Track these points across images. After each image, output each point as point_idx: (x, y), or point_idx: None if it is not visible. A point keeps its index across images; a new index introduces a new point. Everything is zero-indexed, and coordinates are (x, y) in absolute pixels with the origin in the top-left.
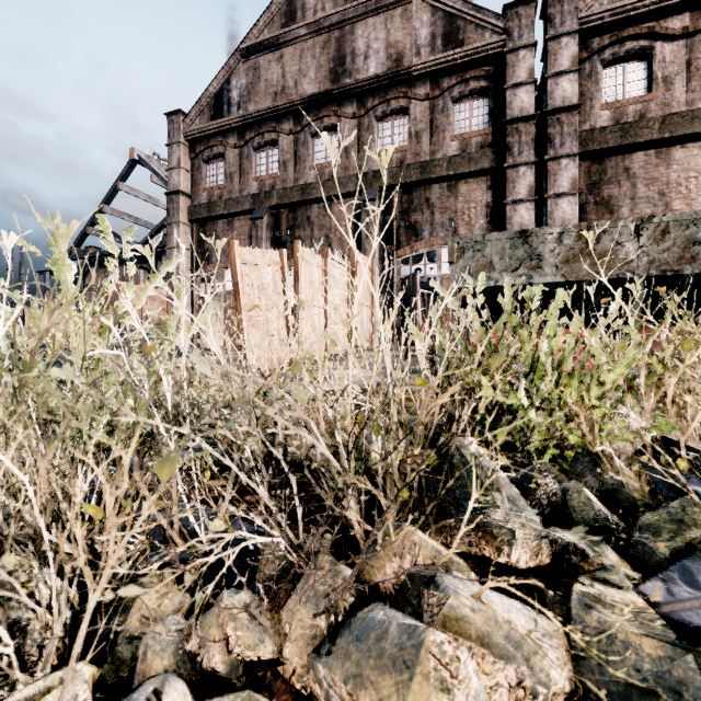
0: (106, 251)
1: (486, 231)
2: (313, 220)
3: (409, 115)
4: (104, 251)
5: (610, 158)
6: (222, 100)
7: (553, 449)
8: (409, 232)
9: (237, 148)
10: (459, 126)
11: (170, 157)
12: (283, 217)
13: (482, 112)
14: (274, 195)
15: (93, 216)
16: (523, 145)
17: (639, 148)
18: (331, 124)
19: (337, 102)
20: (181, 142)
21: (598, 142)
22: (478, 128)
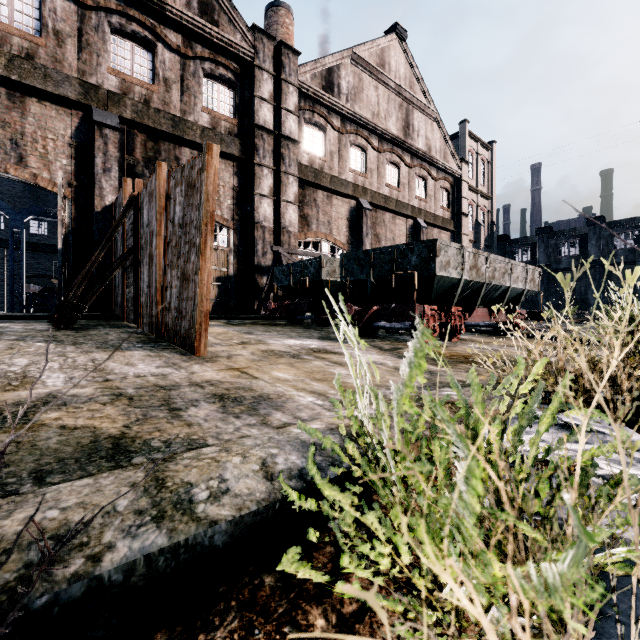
0: None
1: (234, 212)
2: None
3: (156, 53)
4: None
5: (308, 188)
6: None
7: None
8: None
9: None
10: (208, 101)
11: None
12: None
13: (228, 101)
14: None
15: None
16: (266, 151)
17: (321, 189)
18: None
19: None
20: None
21: (304, 175)
22: (225, 114)
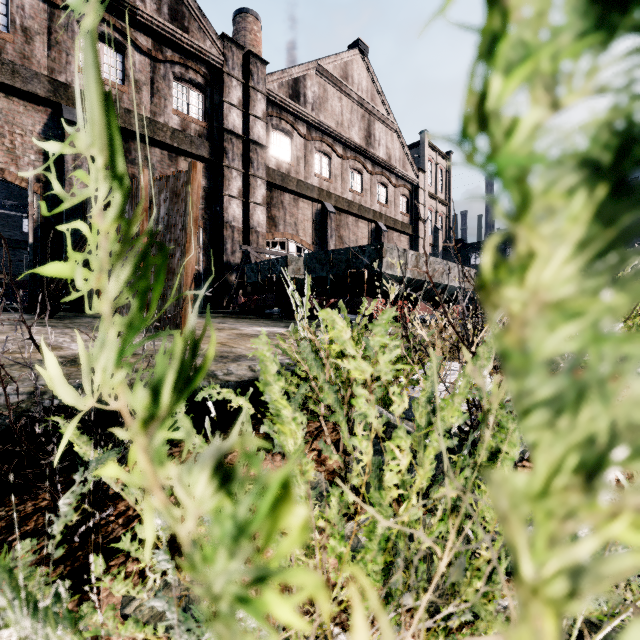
0: None
1: (203, 211)
2: None
3: (126, 55)
4: None
5: (275, 191)
6: None
7: None
8: None
9: None
10: (178, 103)
11: None
12: None
13: (198, 104)
14: None
15: None
16: (235, 154)
17: (288, 192)
18: None
19: None
20: None
21: (272, 178)
22: (194, 117)
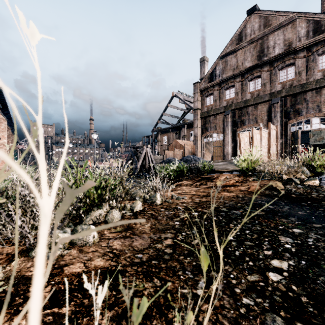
0: (164, 128)
1: None
2: (249, 112)
3: (294, 65)
4: (163, 128)
5: None
6: (213, 75)
7: (321, 171)
8: (294, 113)
9: (218, 90)
10: (322, 65)
11: (194, 97)
12: (236, 113)
13: None
14: (233, 105)
15: (160, 117)
16: None
17: None
18: (257, 75)
19: (260, 67)
20: (198, 92)
21: None
22: None
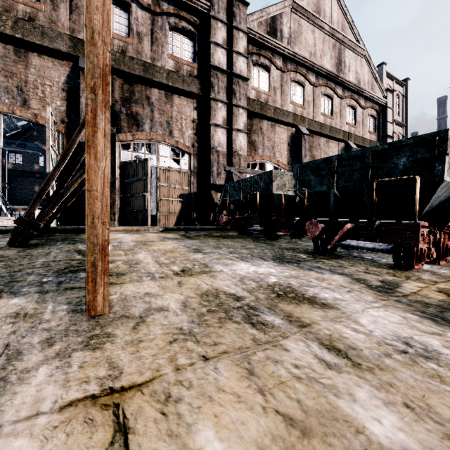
0: None
1: (193, 140)
2: None
3: (131, 11)
4: None
5: (255, 119)
6: None
7: None
8: (130, 120)
9: None
10: (173, 49)
11: None
12: None
13: (189, 49)
14: None
15: None
16: (220, 88)
17: (266, 119)
18: None
19: None
20: None
21: (252, 107)
22: (186, 60)
